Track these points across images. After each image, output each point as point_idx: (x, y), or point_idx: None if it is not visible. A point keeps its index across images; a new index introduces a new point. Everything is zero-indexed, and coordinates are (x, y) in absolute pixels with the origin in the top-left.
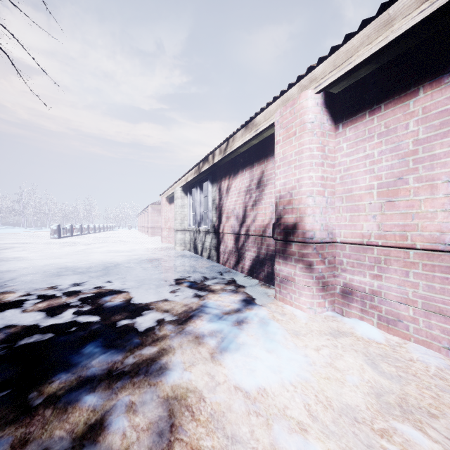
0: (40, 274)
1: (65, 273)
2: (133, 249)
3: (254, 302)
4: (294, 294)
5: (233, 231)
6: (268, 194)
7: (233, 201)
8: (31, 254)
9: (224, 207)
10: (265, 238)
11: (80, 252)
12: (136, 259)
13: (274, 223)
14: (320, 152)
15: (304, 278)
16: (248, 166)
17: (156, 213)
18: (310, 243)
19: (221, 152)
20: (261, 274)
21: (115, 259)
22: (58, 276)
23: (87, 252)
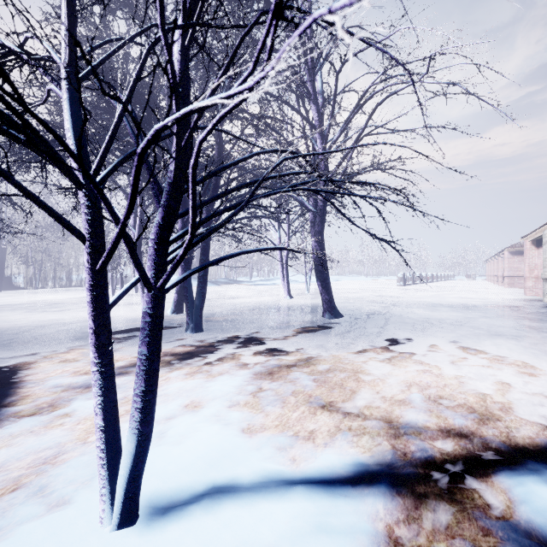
0: (421, 305)
1: (436, 306)
2: (486, 298)
3: None
4: None
5: None
6: None
7: None
8: (398, 295)
9: None
10: None
11: (433, 296)
12: (491, 304)
13: None
14: None
15: None
16: None
17: (516, 258)
18: None
19: None
20: None
21: (470, 303)
22: (434, 307)
23: (440, 296)
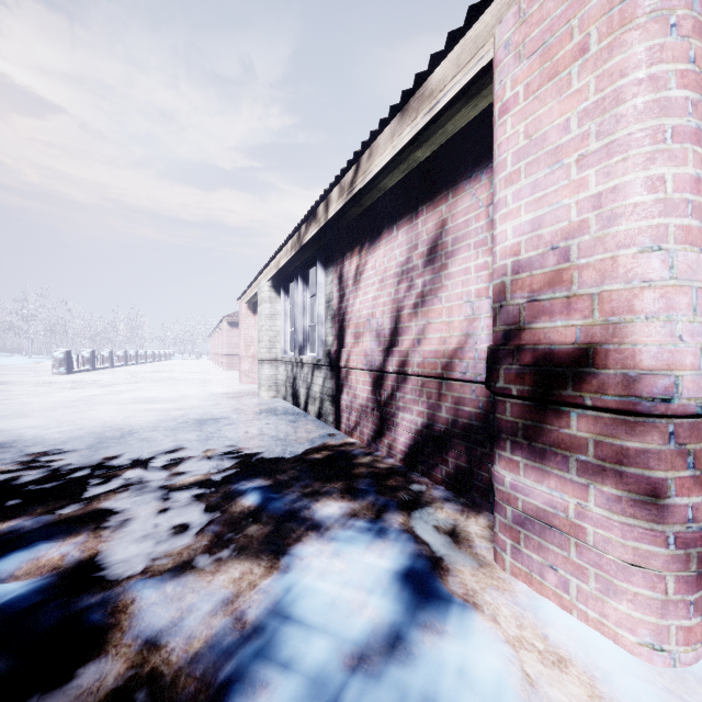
0: None
1: None
2: (184, 395)
3: (441, 587)
4: (580, 580)
5: (370, 365)
6: (457, 275)
7: (370, 299)
8: None
9: (350, 314)
10: (449, 384)
11: (82, 401)
12: (176, 417)
13: (496, 345)
14: (692, 93)
15: (627, 539)
16: (404, 216)
17: (236, 331)
18: (655, 417)
19: (342, 191)
20: (439, 470)
21: (135, 419)
22: None
23: (95, 401)
